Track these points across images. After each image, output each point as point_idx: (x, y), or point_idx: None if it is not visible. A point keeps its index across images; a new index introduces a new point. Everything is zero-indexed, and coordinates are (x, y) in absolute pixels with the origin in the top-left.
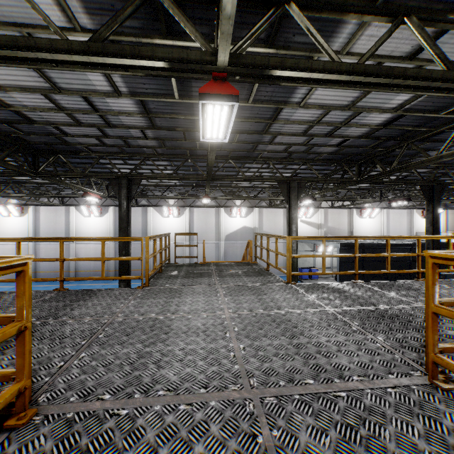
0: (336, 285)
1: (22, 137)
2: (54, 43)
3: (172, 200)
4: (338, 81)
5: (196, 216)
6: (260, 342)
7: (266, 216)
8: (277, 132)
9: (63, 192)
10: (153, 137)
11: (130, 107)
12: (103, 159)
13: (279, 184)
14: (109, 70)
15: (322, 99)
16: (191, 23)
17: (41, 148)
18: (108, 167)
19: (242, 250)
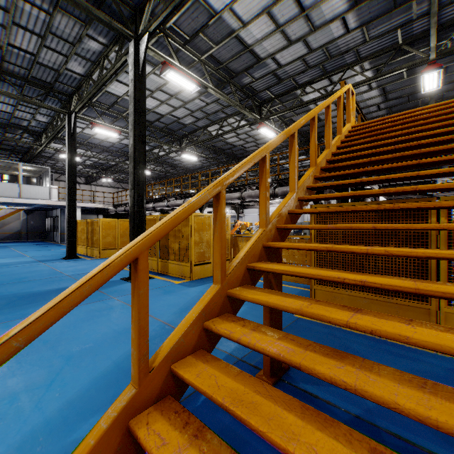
0: None
1: (309, 133)
2: (364, 80)
3: None
4: None
5: None
6: None
7: None
8: None
9: None
10: (384, 108)
11: (374, 94)
12: None
13: None
14: None
15: None
16: (416, 50)
17: None
18: None
19: None
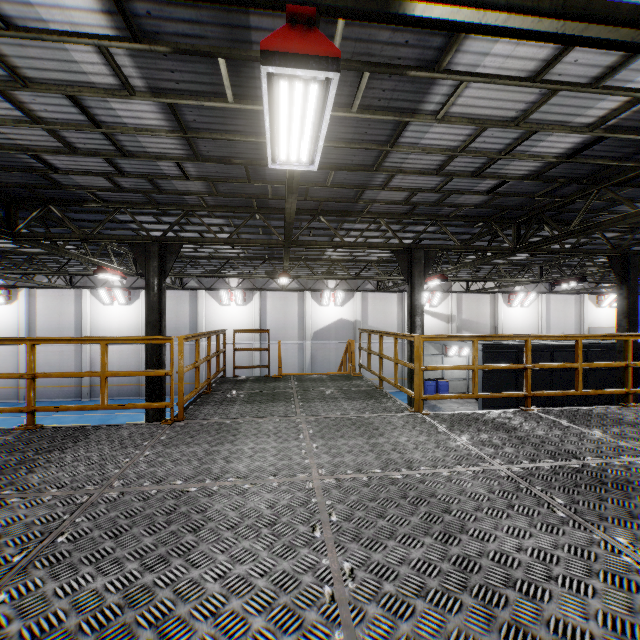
0: (497, 416)
1: None
2: None
3: (235, 280)
4: (533, 34)
5: (271, 303)
6: (384, 555)
7: (372, 303)
8: (395, 168)
9: (71, 268)
10: (198, 177)
11: (153, 119)
12: (122, 215)
13: (395, 253)
14: (106, 40)
15: (474, 106)
16: None
17: (20, 195)
18: (133, 227)
19: (338, 353)
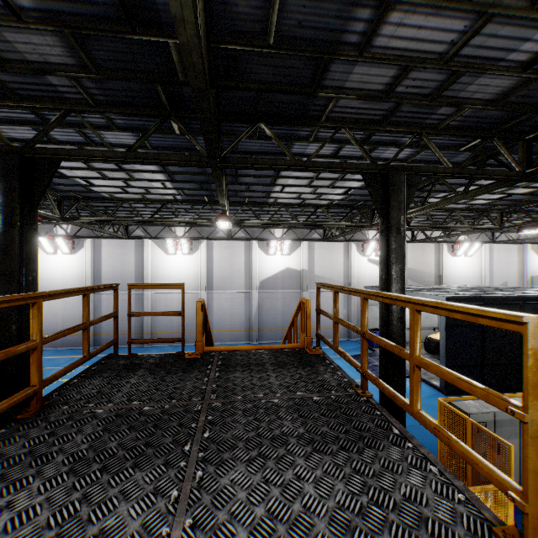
0: None
1: None
2: None
3: (181, 229)
4: None
5: (217, 252)
6: None
7: (319, 253)
8: None
9: None
10: (40, 17)
11: None
12: None
13: (365, 177)
14: None
15: None
16: None
17: None
18: None
19: (285, 302)
